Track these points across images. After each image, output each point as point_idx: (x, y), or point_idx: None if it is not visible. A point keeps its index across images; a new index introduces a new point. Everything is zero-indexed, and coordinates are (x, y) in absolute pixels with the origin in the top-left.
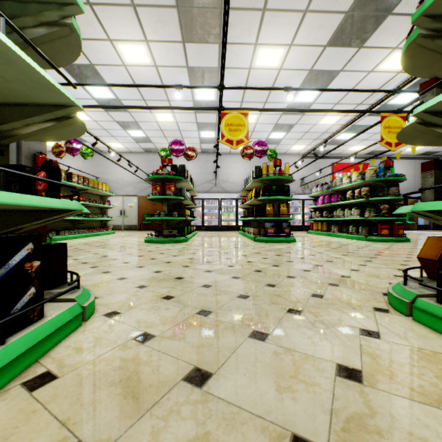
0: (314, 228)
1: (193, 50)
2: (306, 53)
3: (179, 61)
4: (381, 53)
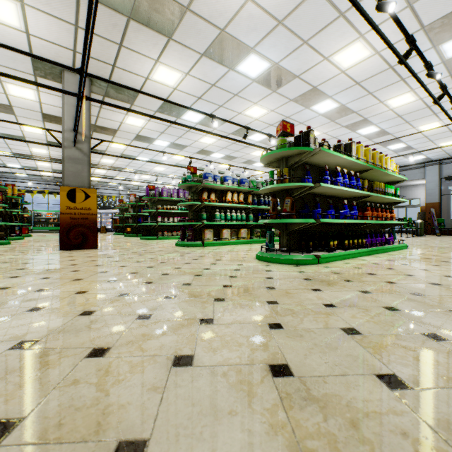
0: None
1: (35, 113)
2: (41, 137)
3: (18, 105)
4: (45, 148)
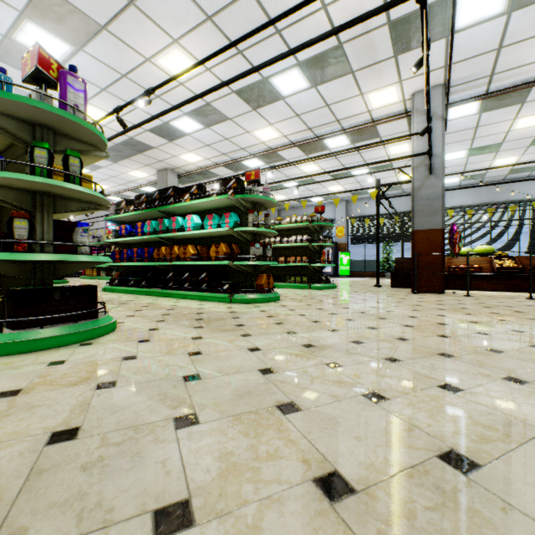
0: (87, 274)
1: None
2: None
3: None
4: (128, 169)
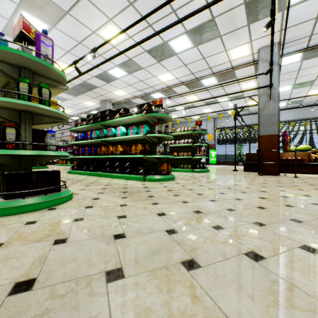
0: (59, 163)
1: None
2: None
3: None
4: (83, 100)
